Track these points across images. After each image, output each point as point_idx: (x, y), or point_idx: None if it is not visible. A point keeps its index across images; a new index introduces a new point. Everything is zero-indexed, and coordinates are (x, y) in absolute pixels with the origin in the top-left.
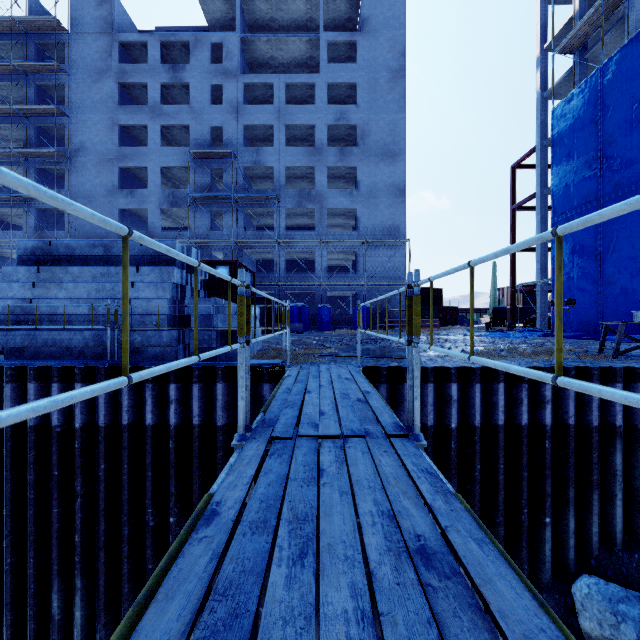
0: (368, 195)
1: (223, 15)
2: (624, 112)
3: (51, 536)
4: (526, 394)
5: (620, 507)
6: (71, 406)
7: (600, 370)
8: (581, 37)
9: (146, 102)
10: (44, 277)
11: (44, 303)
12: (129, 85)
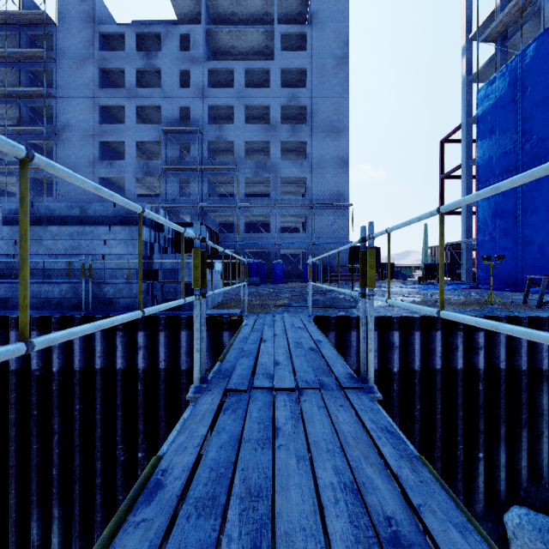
0: (316, 166)
1: (190, 10)
2: (541, 92)
3: (31, 470)
4: (461, 341)
5: (546, 443)
6: (49, 352)
7: (528, 319)
8: (502, 27)
9: (123, 85)
10: None
11: None
12: (109, 70)
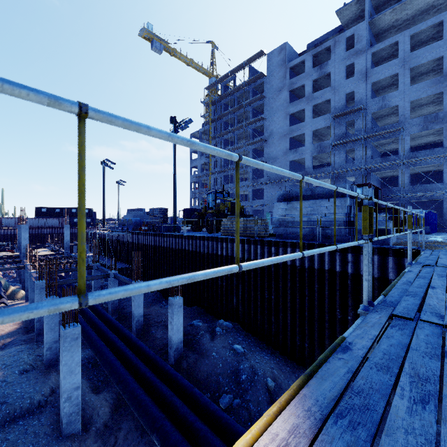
0: None
1: (354, 13)
2: None
3: (295, 310)
4: None
5: None
6: (303, 259)
7: None
8: None
9: (302, 94)
10: (289, 206)
11: (289, 216)
12: (294, 89)
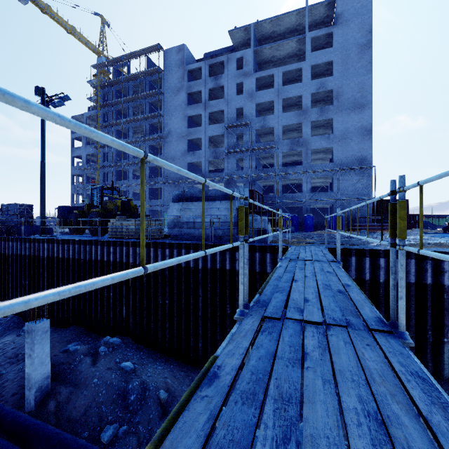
0: (341, 137)
1: (243, 38)
2: None
3: (190, 312)
4: (430, 266)
5: None
6: (197, 260)
7: None
8: None
9: (200, 100)
10: (184, 207)
11: (184, 217)
12: (192, 93)
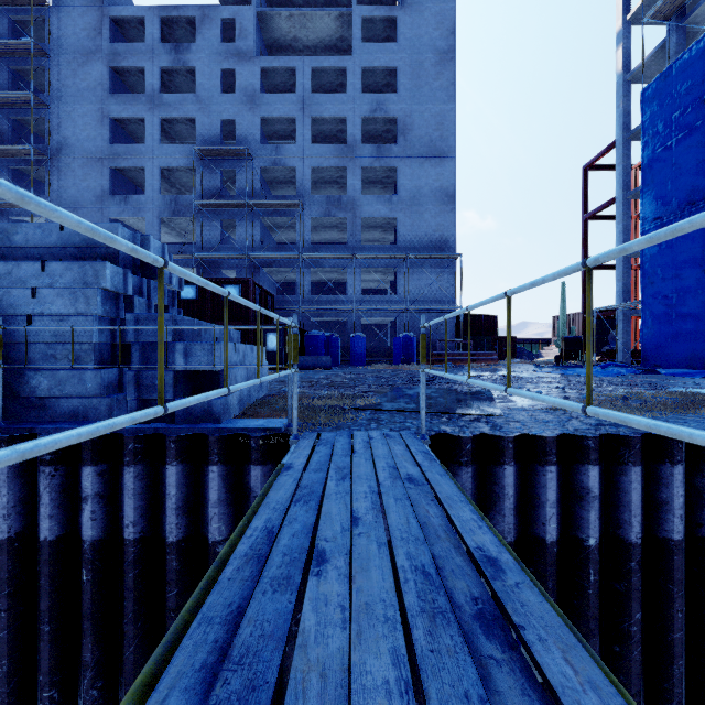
0: (410, 202)
1: None
2: None
3: None
4: None
5: None
6: None
7: None
8: None
9: (145, 92)
10: None
11: None
12: (123, 70)
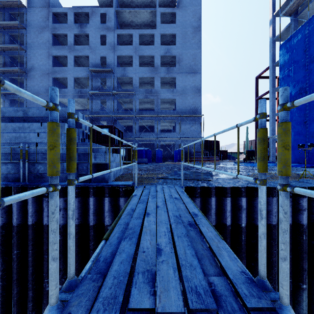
0: (181, 92)
1: None
2: None
3: None
4: (290, 204)
5: None
6: None
7: None
8: (295, 6)
9: (67, 44)
10: None
11: None
12: (58, 35)
